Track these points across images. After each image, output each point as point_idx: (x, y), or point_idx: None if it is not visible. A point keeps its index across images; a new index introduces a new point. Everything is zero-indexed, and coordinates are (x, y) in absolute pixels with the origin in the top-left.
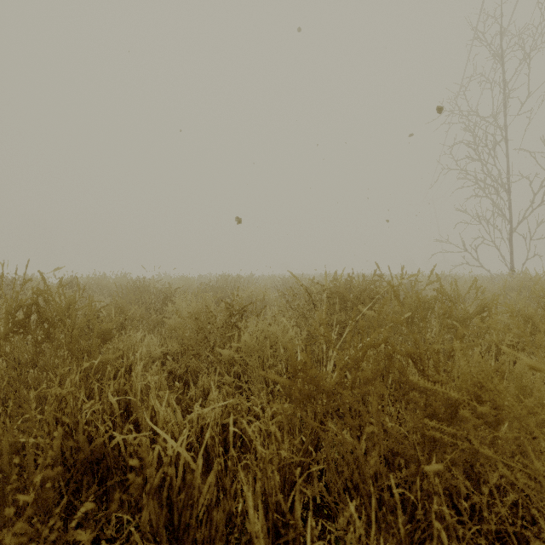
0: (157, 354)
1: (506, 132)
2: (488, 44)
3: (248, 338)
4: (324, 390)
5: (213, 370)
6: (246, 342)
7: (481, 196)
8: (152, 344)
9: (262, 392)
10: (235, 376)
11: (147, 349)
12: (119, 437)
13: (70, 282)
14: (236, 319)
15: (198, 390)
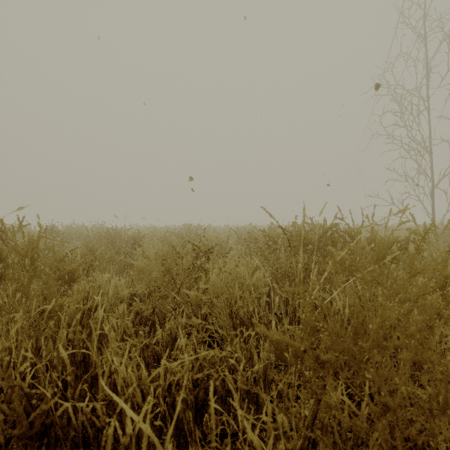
0: (125, 295)
1: (428, 102)
2: (412, 27)
3: (216, 279)
4: (325, 346)
5: (180, 312)
6: (214, 284)
7: (406, 157)
8: (121, 285)
9: (235, 340)
10: (201, 317)
11: (115, 290)
12: (67, 403)
13: (50, 229)
14: (202, 261)
15: (165, 334)
